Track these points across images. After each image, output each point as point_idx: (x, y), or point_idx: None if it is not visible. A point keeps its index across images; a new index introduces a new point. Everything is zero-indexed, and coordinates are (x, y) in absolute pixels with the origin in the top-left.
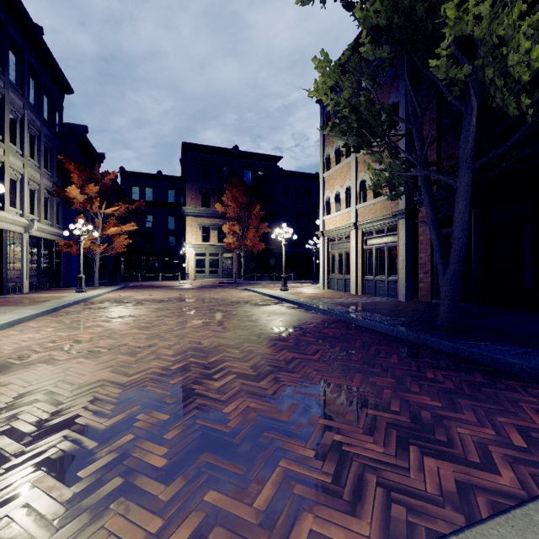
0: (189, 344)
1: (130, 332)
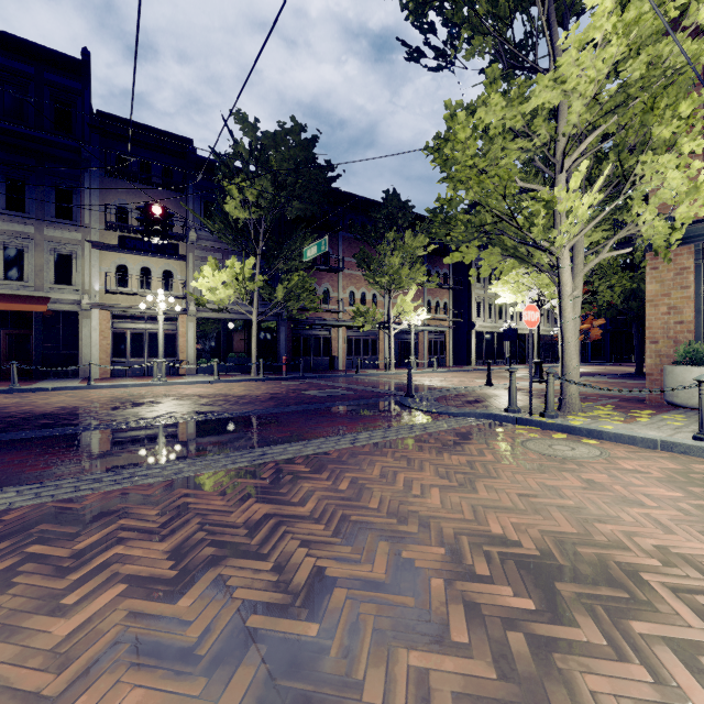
0: None
1: None
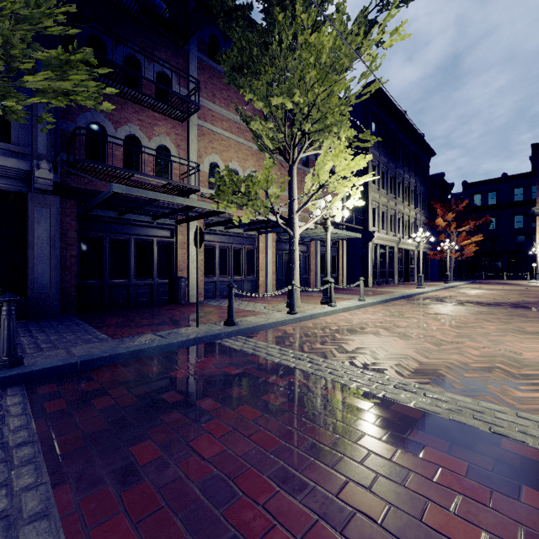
0: (521, 300)
1: (490, 296)
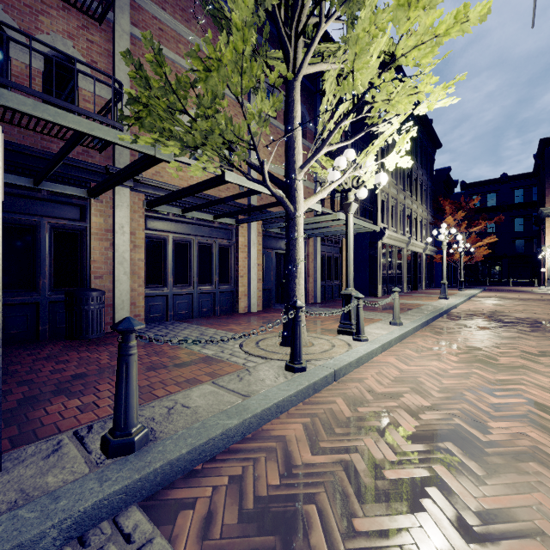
0: None
1: (544, 310)
